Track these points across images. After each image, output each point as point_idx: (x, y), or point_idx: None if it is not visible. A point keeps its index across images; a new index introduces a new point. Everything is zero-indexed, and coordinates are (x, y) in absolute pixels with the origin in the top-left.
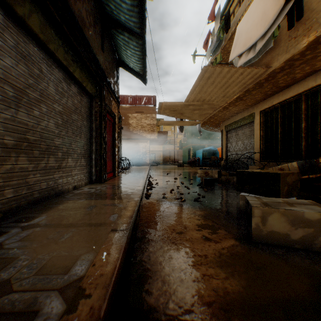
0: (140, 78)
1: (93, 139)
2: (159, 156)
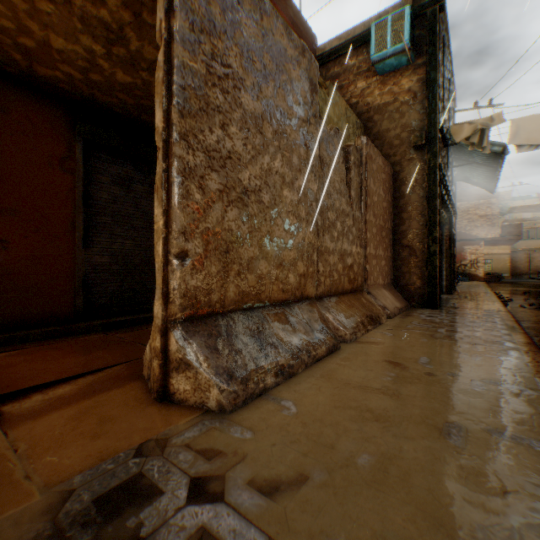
0: (483, 188)
1: (443, 259)
2: (500, 264)
